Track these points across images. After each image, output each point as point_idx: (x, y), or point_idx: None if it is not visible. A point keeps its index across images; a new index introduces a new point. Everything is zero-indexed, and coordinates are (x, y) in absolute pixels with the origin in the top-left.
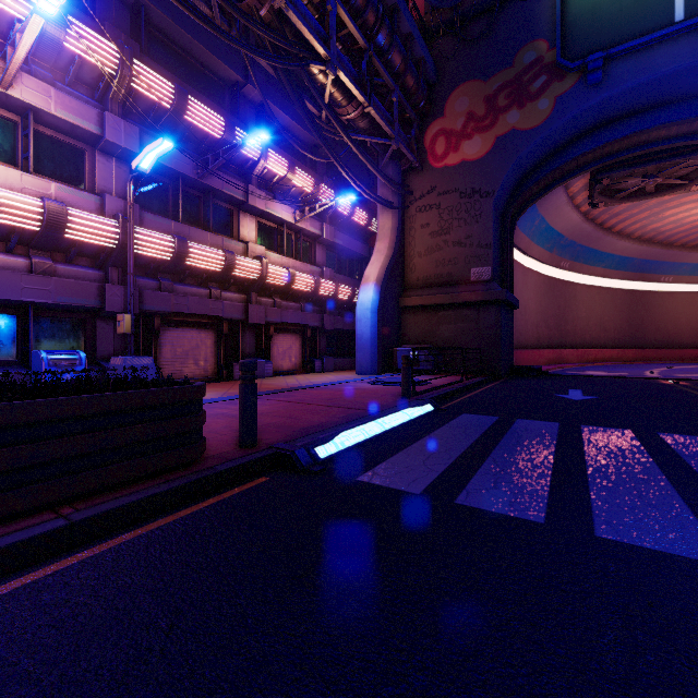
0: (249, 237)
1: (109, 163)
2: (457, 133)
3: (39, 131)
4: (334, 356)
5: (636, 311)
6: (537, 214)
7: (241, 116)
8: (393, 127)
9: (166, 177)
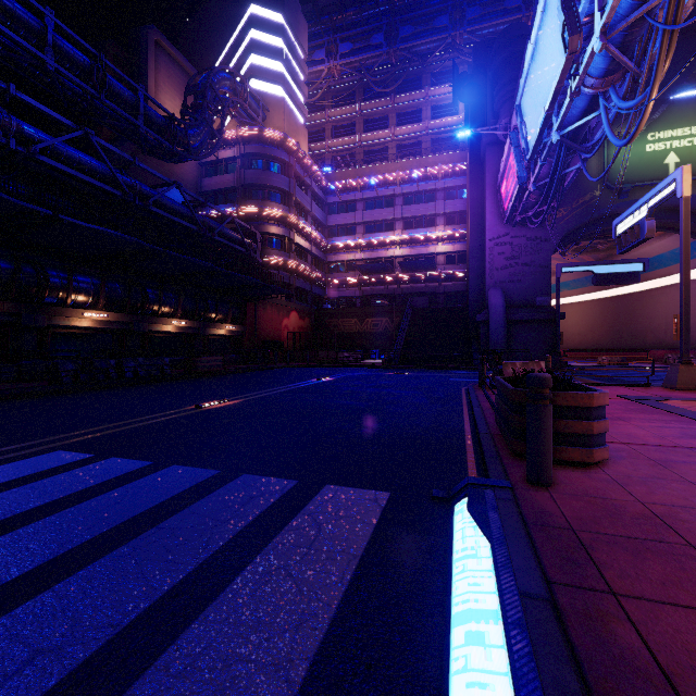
0: None
1: None
2: None
3: None
4: None
5: None
6: None
7: None
8: None
9: None
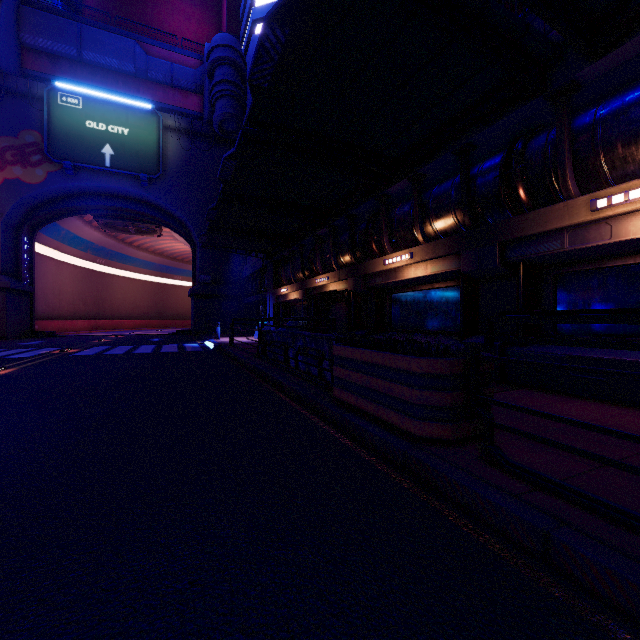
0: None
1: None
2: None
3: None
4: None
5: (160, 296)
6: (61, 228)
7: None
8: None
9: None
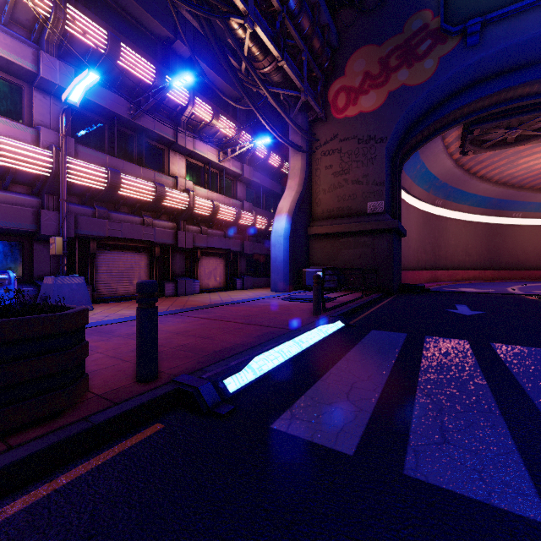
0: (178, 173)
1: (46, 99)
2: (355, 89)
3: None
4: (252, 275)
5: (493, 240)
6: (419, 160)
7: (172, 68)
8: (302, 81)
9: (102, 116)
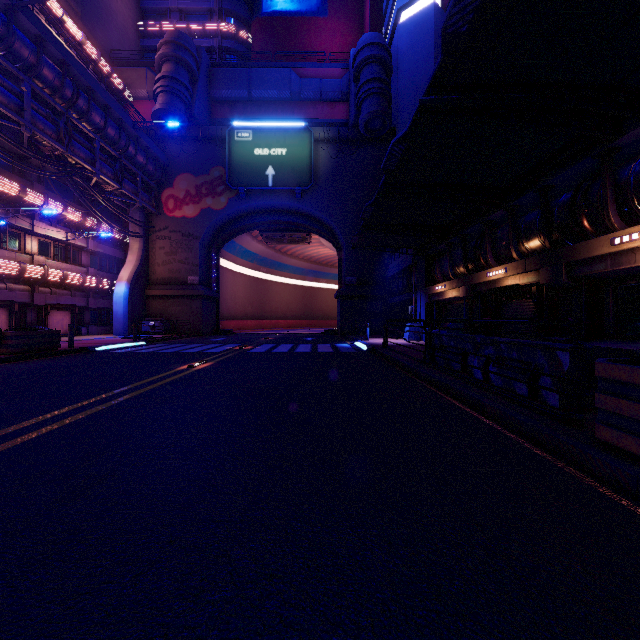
0: (32, 250)
1: None
2: (181, 200)
3: None
4: (97, 325)
5: (308, 298)
6: (236, 244)
7: (27, 174)
8: (138, 195)
9: None
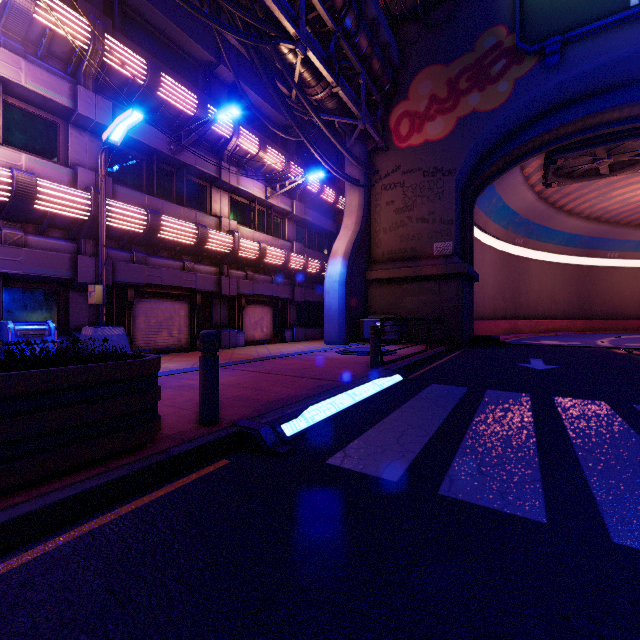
0: (222, 212)
1: (82, 136)
2: (420, 115)
3: (10, 103)
4: (303, 326)
5: (584, 284)
6: (494, 193)
7: (214, 95)
8: (360, 107)
9: (140, 152)
